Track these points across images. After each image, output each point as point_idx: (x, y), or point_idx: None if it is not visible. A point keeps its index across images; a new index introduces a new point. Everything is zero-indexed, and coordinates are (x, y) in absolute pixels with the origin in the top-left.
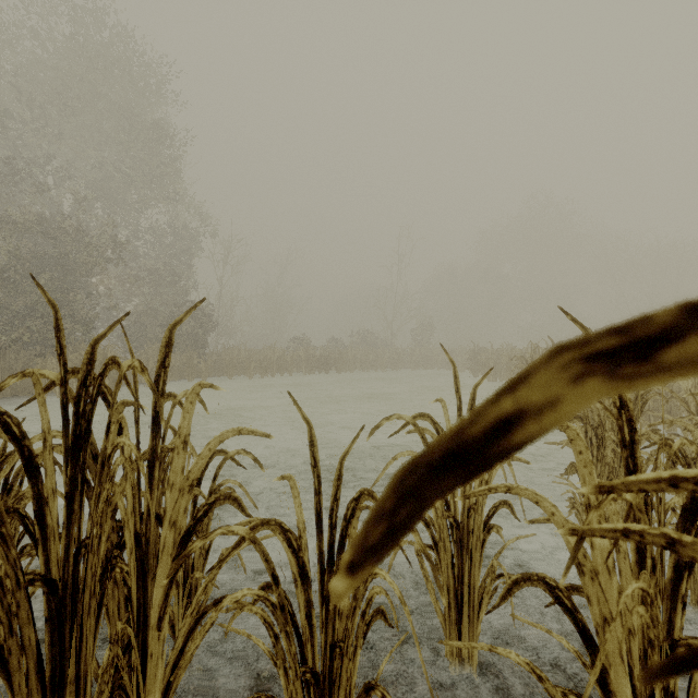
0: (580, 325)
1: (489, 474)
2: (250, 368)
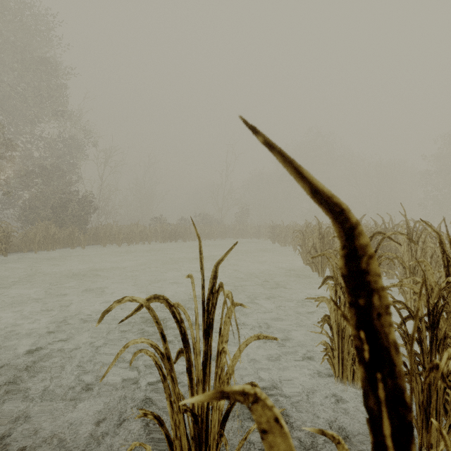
0: (284, 155)
1: (221, 369)
2: (119, 238)
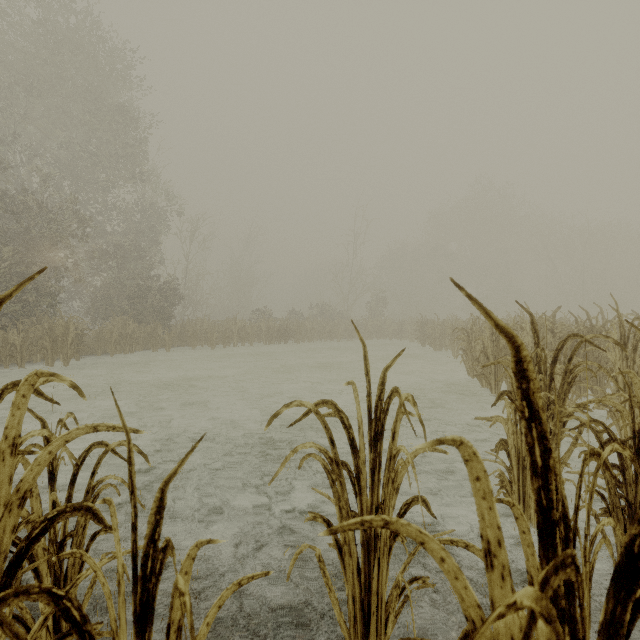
0: (478, 303)
1: (395, 473)
2: (212, 338)
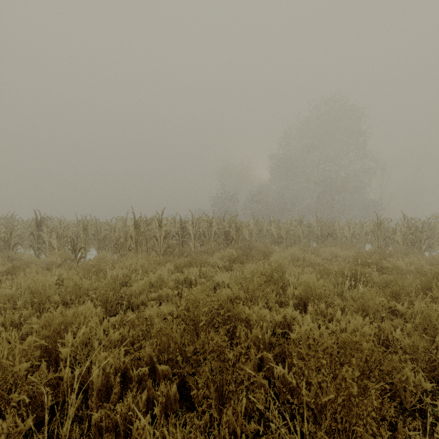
0: None
1: None
2: None
